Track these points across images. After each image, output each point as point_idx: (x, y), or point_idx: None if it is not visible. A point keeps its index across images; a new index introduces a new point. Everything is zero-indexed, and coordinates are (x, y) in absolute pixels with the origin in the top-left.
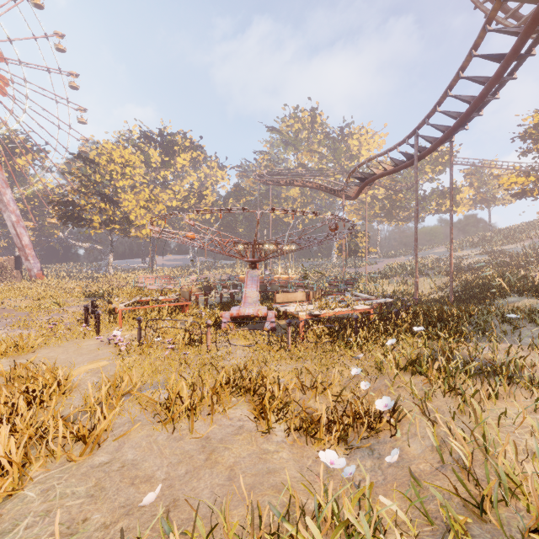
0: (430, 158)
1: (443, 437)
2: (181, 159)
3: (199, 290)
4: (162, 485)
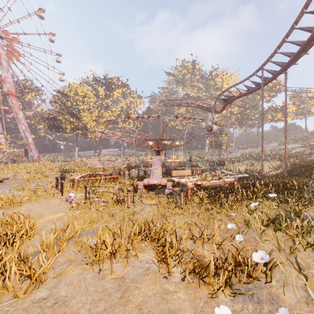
0: (267, 88)
1: None
2: (116, 93)
3: (125, 168)
4: None
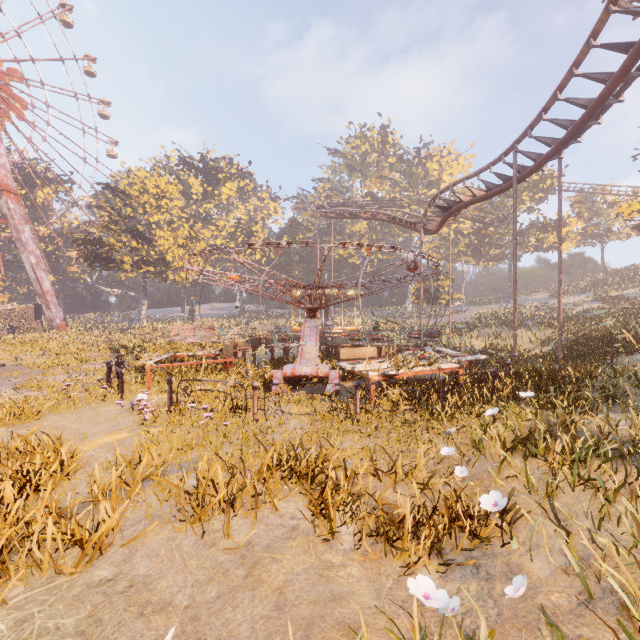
0: (528, 183)
1: (581, 553)
2: (226, 189)
3: (246, 344)
4: (183, 616)
